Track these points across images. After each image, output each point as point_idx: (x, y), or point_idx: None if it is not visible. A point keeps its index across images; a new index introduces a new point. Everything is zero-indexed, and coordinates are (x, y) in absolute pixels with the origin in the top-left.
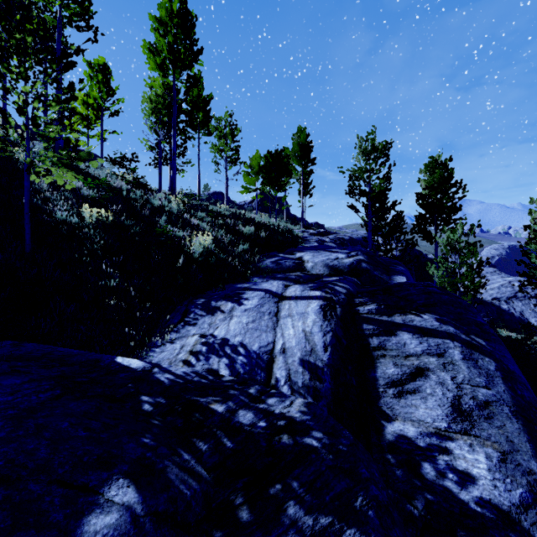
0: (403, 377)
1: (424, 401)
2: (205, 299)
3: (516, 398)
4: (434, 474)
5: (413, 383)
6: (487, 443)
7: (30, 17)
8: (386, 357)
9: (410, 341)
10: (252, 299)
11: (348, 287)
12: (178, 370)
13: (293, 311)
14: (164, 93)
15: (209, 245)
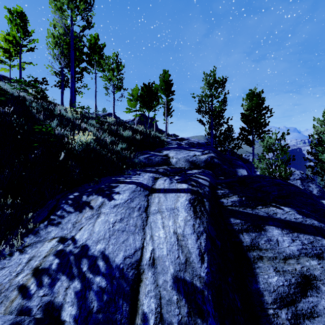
0: (291, 291)
1: None
2: (79, 192)
3: None
4: None
5: (305, 299)
6: None
7: None
8: (263, 259)
9: (282, 237)
10: (123, 193)
11: (209, 179)
12: None
13: (162, 206)
14: (65, 33)
15: (91, 143)
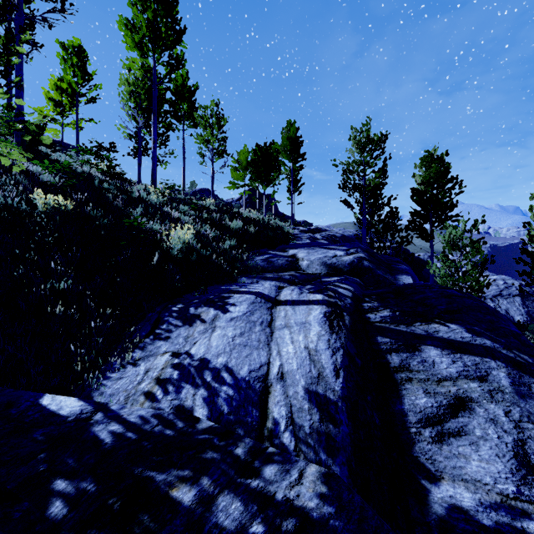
0: (440, 412)
1: (476, 448)
2: (183, 304)
3: None
4: None
5: (454, 419)
6: None
7: None
8: (413, 381)
9: (440, 358)
10: (239, 304)
11: (353, 289)
12: (133, 414)
13: (290, 320)
14: (143, 76)
15: (190, 240)
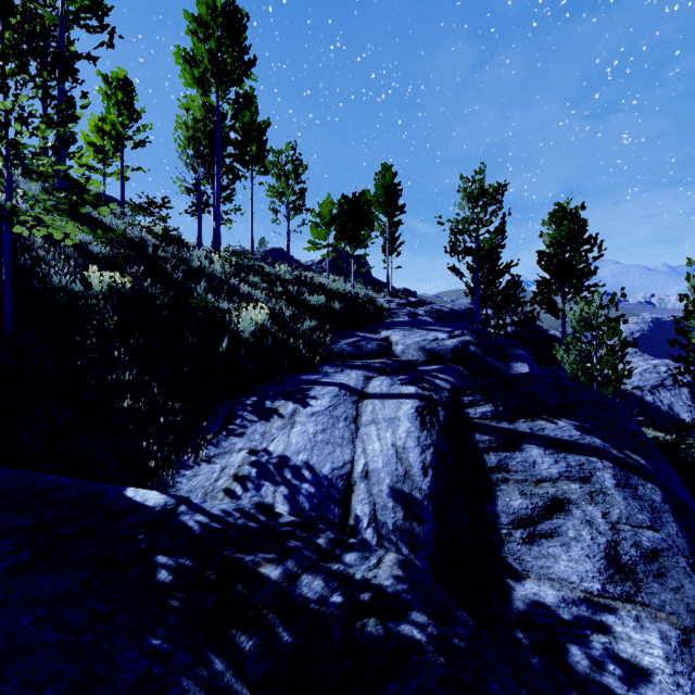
0: (534, 513)
1: (567, 549)
2: (258, 397)
3: (694, 543)
4: (586, 664)
5: (549, 521)
6: (661, 615)
7: (11, 4)
8: (509, 482)
9: (542, 458)
10: (321, 397)
11: (453, 380)
12: (215, 507)
13: (378, 416)
14: (204, 117)
15: (263, 321)
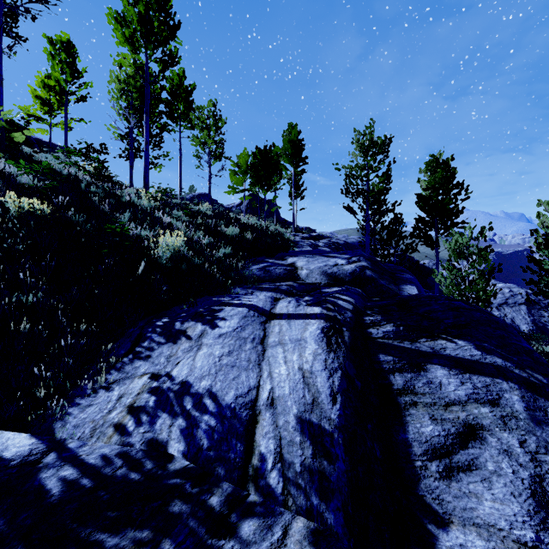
0: (448, 442)
1: (489, 486)
2: (169, 318)
3: None
4: None
5: (464, 451)
6: None
7: None
8: (418, 405)
9: (447, 379)
10: (230, 318)
11: (354, 301)
12: (93, 453)
13: (285, 337)
14: (135, 74)
15: (181, 248)
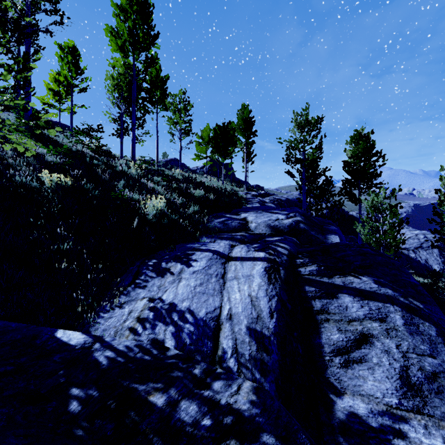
0: (348, 345)
1: (372, 372)
2: (157, 259)
3: None
4: None
5: (358, 350)
6: (443, 424)
7: None
8: (329, 321)
9: (352, 304)
10: (200, 260)
11: (289, 248)
12: (121, 344)
13: (239, 273)
14: (125, 72)
15: (162, 207)
